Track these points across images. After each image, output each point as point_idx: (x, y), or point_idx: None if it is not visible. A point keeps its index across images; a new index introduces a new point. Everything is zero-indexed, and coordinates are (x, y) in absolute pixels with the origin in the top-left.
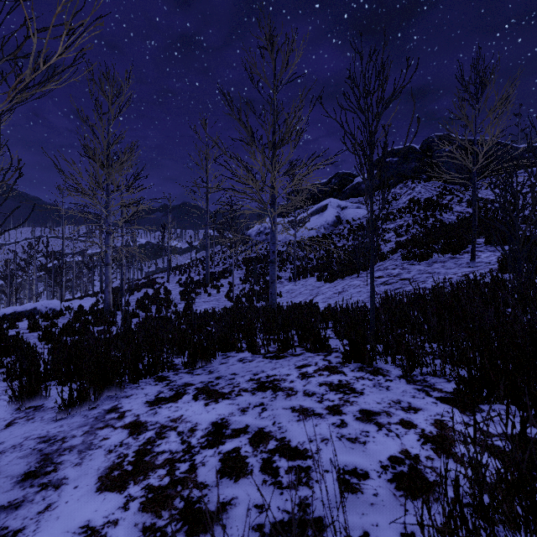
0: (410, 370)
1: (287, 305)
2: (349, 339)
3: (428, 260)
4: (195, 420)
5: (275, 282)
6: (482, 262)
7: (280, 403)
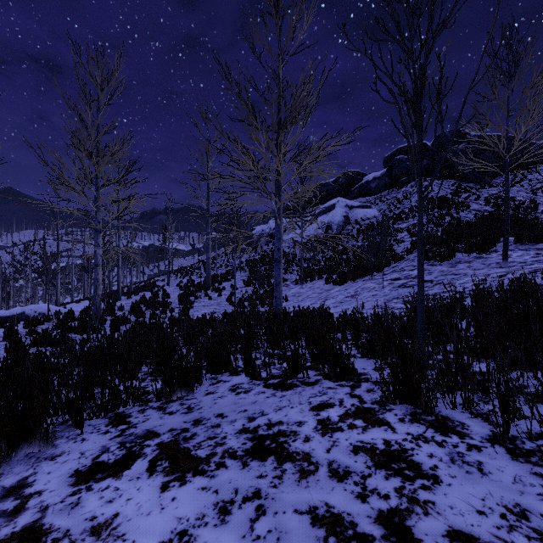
0: (507, 428)
1: (294, 311)
2: (392, 368)
3: (450, 260)
4: (134, 534)
5: (280, 284)
6: (514, 261)
7: (289, 494)
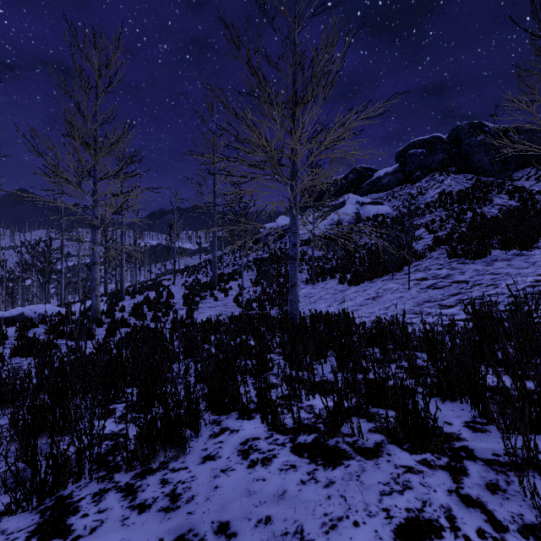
0: None
1: (310, 316)
2: None
3: (484, 258)
4: None
5: (296, 285)
6: None
7: None
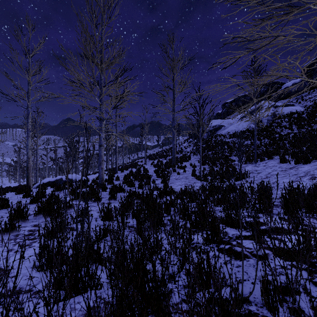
0: None
1: None
2: None
3: None
4: None
5: None
6: None
7: None
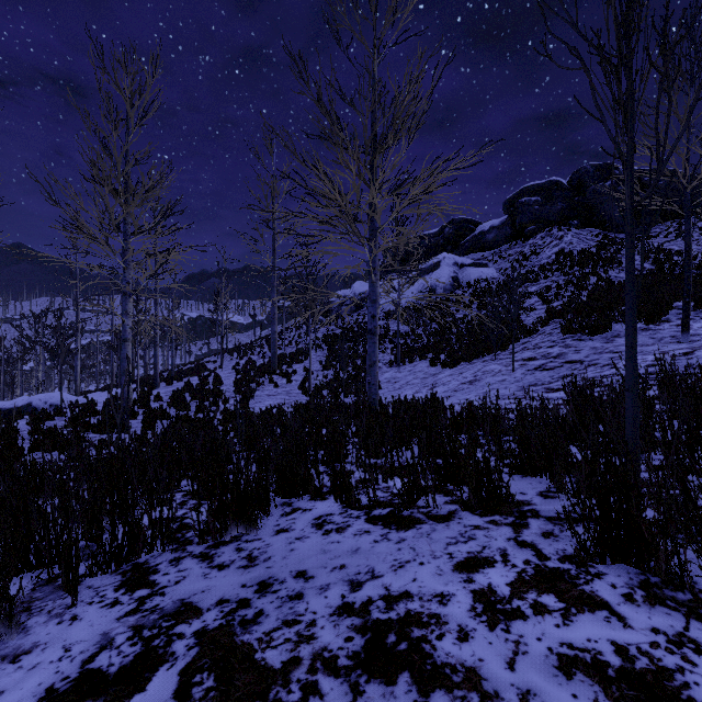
0: None
1: (393, 402)
2: (599, 501)
3: (604, 333)
4: None
5: (376, 365)
6: (697, 334)
7: None
